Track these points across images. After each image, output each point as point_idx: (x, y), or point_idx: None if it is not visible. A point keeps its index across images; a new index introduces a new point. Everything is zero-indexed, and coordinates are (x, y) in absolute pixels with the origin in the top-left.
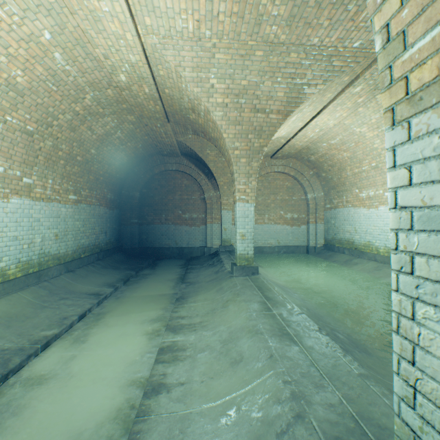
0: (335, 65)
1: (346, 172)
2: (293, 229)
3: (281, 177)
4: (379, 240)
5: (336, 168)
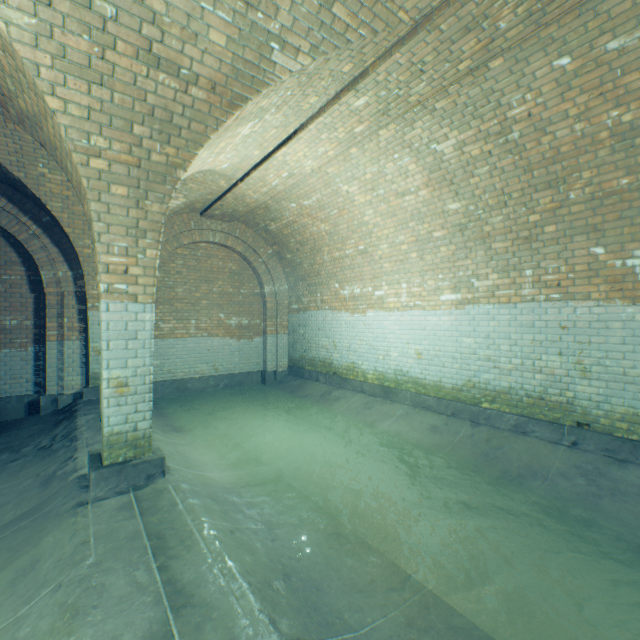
0: (338, 16)
1: (323, 255)
2: (241, 344)
3: (221, 253)
4: (368, 362)
5: (309, 248)
